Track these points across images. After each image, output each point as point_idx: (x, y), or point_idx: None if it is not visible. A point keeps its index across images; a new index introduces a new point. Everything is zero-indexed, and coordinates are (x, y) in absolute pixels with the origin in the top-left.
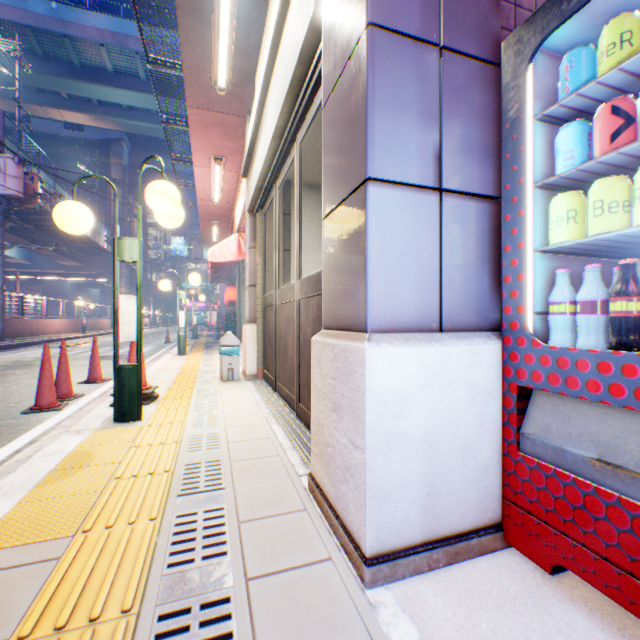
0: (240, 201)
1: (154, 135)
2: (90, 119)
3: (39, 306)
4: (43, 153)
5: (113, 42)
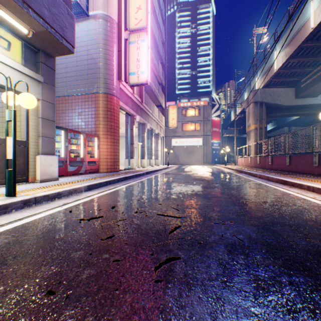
0: None
1: None
2: None
3: None
4: None
5: None
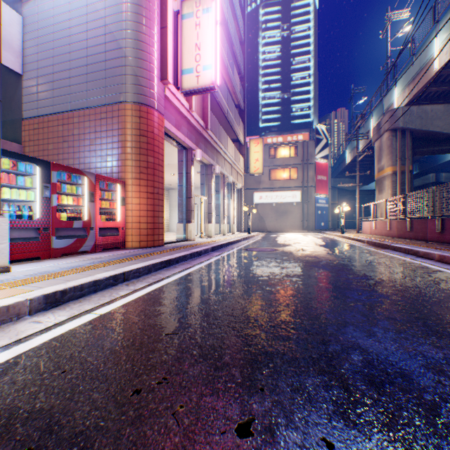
0: None
1: None
2: None
3: None
4: None
5: None
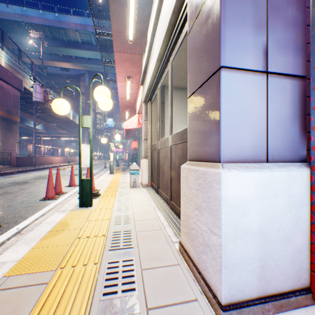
0: (139, 98)
1: (99, 71)
2: (71, 65)
3: (50, 151)
4: (52, 82)
5: (81, 29)
